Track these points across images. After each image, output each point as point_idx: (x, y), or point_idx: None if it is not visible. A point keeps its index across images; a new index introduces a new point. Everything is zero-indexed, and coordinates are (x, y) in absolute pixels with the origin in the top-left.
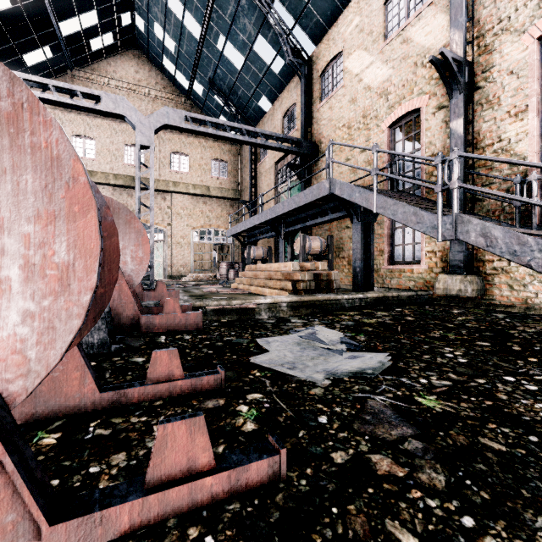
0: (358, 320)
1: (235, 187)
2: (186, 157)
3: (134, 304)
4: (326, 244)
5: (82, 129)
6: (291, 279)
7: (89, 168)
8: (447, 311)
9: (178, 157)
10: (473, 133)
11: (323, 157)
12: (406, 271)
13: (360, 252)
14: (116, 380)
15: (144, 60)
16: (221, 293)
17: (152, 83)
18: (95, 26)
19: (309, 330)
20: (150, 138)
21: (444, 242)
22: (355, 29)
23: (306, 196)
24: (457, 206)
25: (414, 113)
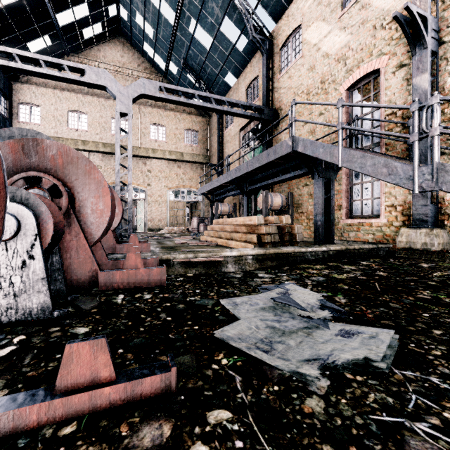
0: (328, 275)
1: (204, 153)
2: (163, 128)
3: (93, 259)
4: (286, 200)
5: (76, 105)
6: (256, 232)
7: (82, 138)
8: (415, 265)
9: (156, 128)
10: (437, 88)
11: (283, 122)
12: (364, 225)
13: (321, 207)
14: (33, 370)
15: (128, 46)
16: (191, 245)
17: (135, 65)
18: (86, 17)
19: (280, 289)
20: (128, 106)
21: (404, 197)
22: (313, 2)
23: (270, 155)
24: (438, 154)
25: (372, 75)
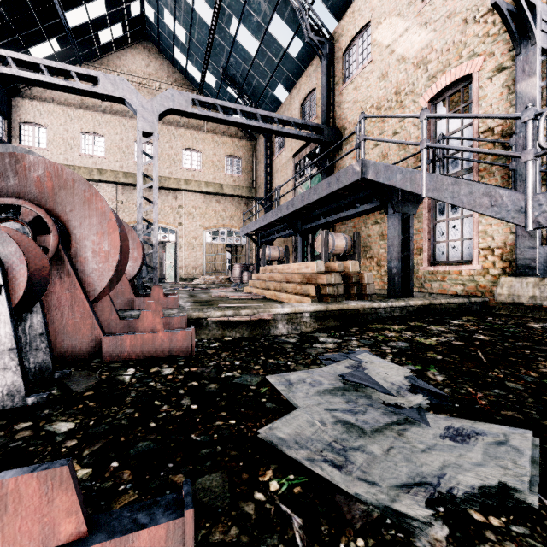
0: (412, 339)
1: (249, 185)
2: (198, 154)
3: (93, 319)
4: (351, 242)
5: (91, 125)
6: (314, 283)
7: (98, 167)
8: (523, 325)
9: (190, 154)
10: None
11: (347, 145)
12: (451, 273)
13: (397, 250)
14: None
15: (155, 53)
16: (231, 298)
17: (163, 77)
18: (103, 17)
19: (351, 360)
20: (153, 124)
21: (505, 237)
22: None
23: (331, 184)
24: None
25: (462, 82)
